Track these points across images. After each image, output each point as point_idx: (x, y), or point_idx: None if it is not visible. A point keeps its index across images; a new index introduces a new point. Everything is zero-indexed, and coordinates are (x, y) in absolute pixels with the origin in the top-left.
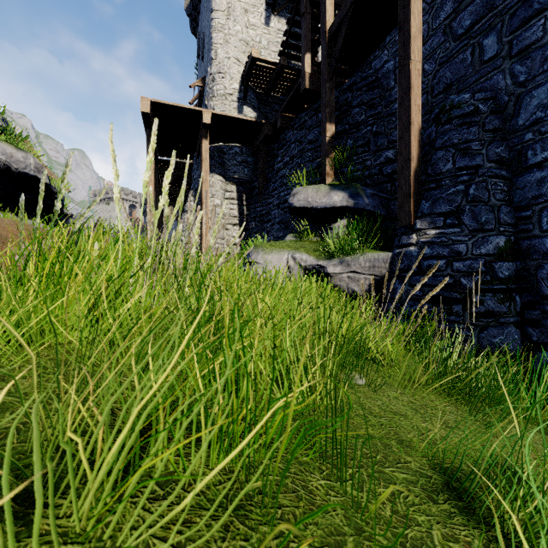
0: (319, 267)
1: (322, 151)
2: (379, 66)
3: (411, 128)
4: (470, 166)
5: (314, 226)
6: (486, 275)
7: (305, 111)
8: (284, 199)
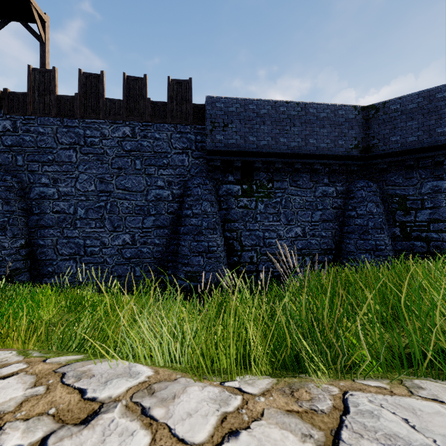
0: None
1: None
2: None
3: None
4: (11, 210)
5: None
6: (17, 255)
7: None
8: None
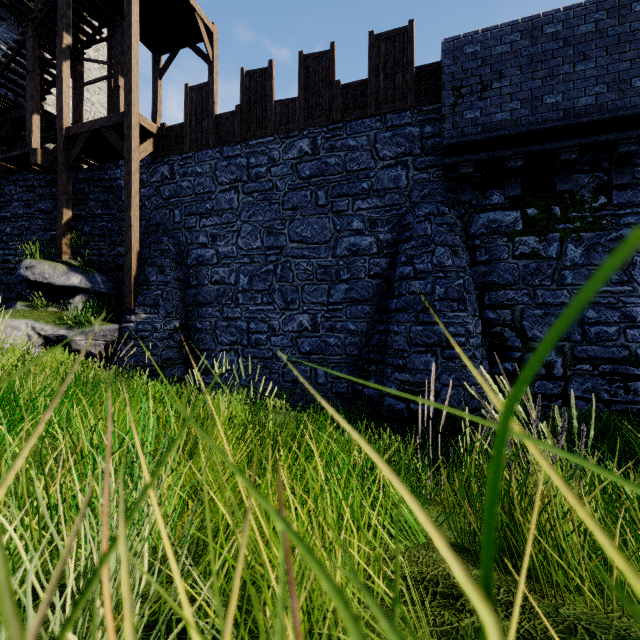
0: (61, 336)
1: (58, 229)
2: (114, 177)
3: (132, 251)
4: (165, 281)
5: (51, 298)
6: (170, 340)
7: (33, 172)
8: (5, 259)
